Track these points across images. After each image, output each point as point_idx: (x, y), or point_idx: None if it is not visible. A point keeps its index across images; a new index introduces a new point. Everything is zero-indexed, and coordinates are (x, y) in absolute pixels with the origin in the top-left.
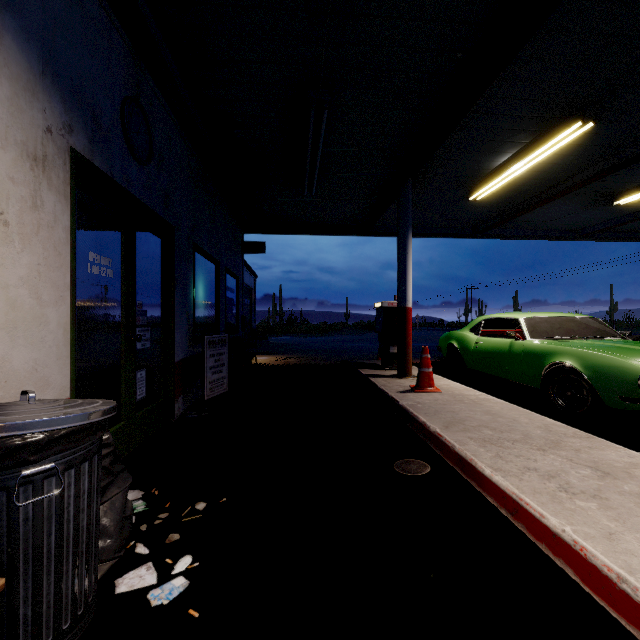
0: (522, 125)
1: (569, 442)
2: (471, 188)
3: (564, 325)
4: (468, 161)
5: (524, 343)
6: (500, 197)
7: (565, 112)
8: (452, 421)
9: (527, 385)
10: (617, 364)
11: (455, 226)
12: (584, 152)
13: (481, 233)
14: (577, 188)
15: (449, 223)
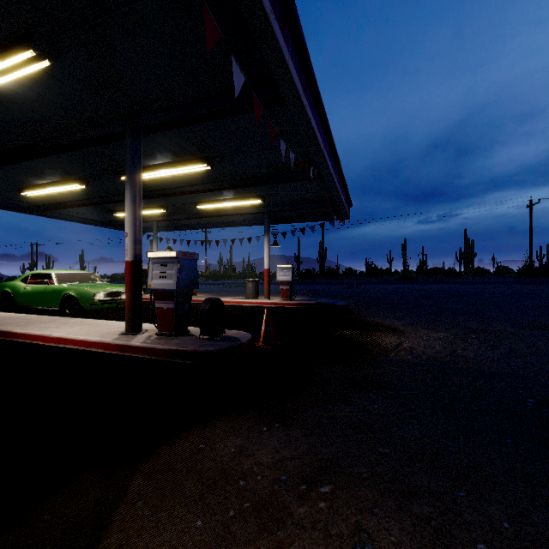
0: (51, 174)
1: (60, 320)
2: (23, 187)
3: (77, 277)
4: (18, 176)
5: (53, 286)
6: (46, 196)
7: (73, 177)
8: (2, 324)
9: (55, 308)
10: (88, 291)
11: (11, 202)
12: (89, 192)
13: (35, 212)
14: (91, 205)
15: (5, 200)
